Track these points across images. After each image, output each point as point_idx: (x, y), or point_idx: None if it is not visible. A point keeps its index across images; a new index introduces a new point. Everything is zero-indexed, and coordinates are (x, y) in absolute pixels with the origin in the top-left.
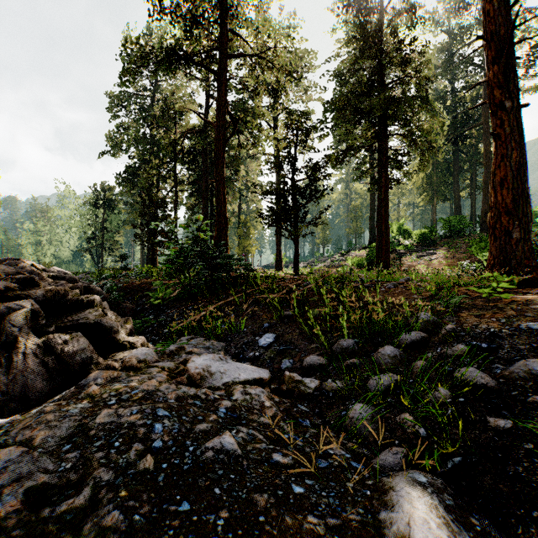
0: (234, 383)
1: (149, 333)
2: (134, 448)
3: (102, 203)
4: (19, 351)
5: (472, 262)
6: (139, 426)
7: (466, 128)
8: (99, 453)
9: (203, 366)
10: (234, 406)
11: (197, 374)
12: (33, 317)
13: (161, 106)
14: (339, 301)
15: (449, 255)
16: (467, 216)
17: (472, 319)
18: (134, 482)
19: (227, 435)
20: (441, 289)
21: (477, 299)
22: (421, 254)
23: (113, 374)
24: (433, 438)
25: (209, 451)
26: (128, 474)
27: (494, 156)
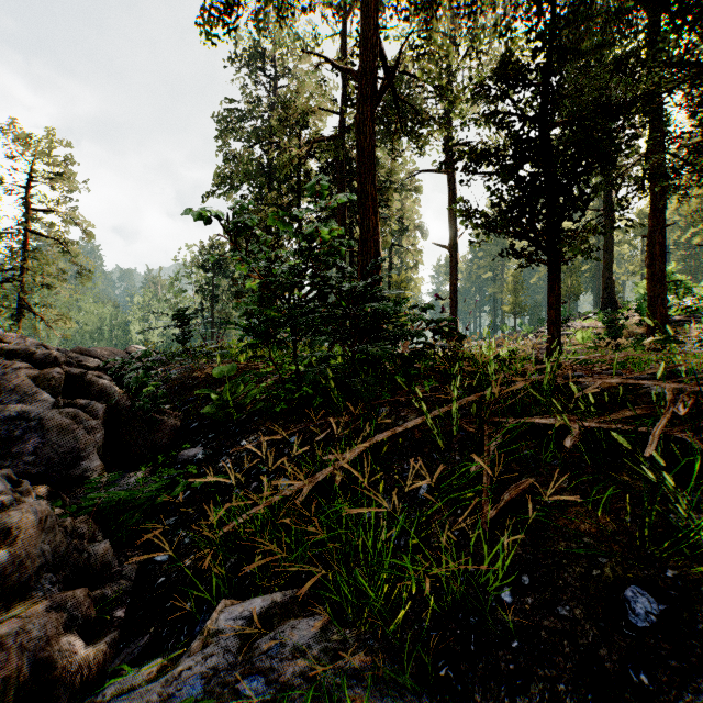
0: None
1: (177, 511)
2: None
3: (212, 264)
4: None
5: None
6: None
7: None
8: None
9: None
10: None
11: None
12: None
13: None
14: None
15: None
16: None
17: None
18: None
19: None
20: None
21: None
22: None
23: None
24: None
25: None
26: None
27: None
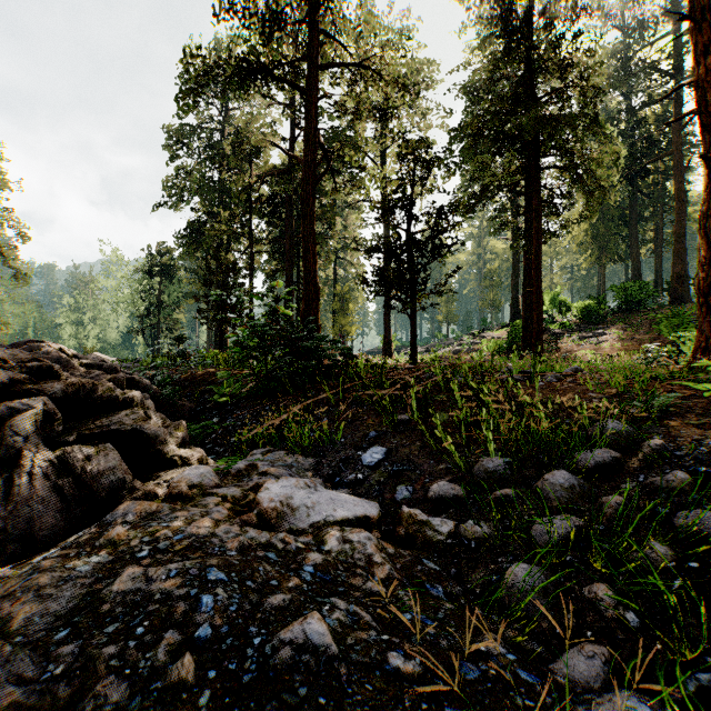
0: (327, 524)
1: (211, 442)
2: (166, 641)
3: (158, 269)
4: (24, 470)
5: (660, 346)
6: (178, 599)
7: (648, 159)
8: (110, 647)
9: (282, 496)
10: (327, 562)
11: (273, 510)
12: (46, 421)
13: (233, 142)
14: (478, 401)
15: (625, 337)
16: (651, 282)
17: (689, 431)
18: (158, 708)
19: (314, 619)
20: (629, 384)
21: (690, 400)
22: (585, 334)
23: (151, 507)
24: (652, 631)
25: (286, 648)
26: (150, 690)
27: (705, 190)
